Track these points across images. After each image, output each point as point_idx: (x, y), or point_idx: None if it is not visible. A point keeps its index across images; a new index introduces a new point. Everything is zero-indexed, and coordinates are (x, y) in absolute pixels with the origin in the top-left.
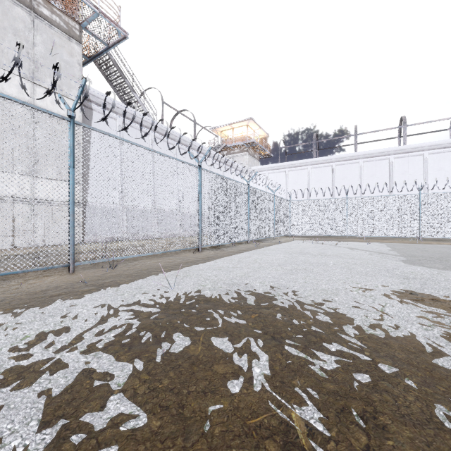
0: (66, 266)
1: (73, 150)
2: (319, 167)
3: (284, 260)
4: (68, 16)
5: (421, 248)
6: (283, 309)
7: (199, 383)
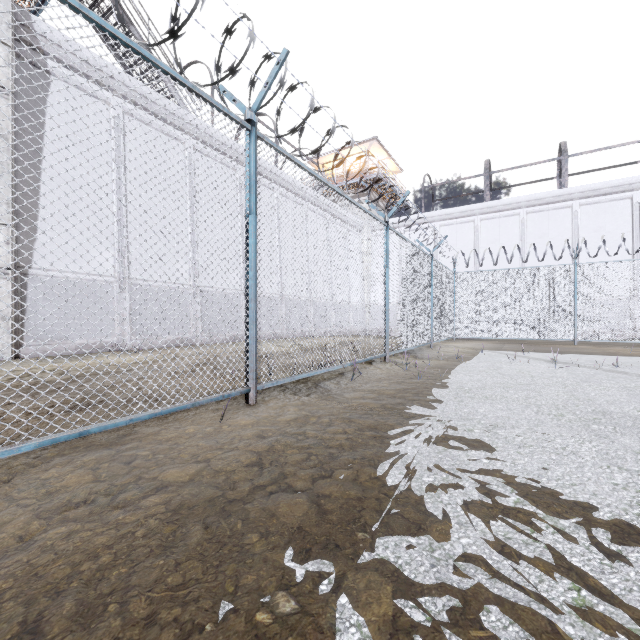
0: None
1: None
2: (496, 217)
3: None
4: None
5: None
6: None
7: None
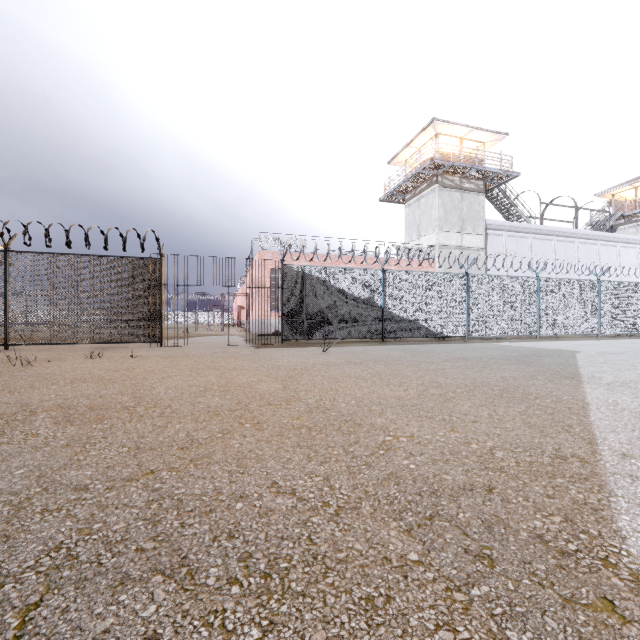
0: (536, 335)
1: (538, 289)
2: None
3: None
4: (477, 180)
5: None
6: None
7: (617, 345)
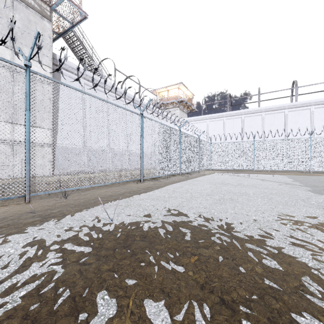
0: (22, 196)
1: (29, 95)
2: (232, 118)
3: (211, 190)
4: (41, 0)
5: (317, 179)
6: (223, 249)
7: None
